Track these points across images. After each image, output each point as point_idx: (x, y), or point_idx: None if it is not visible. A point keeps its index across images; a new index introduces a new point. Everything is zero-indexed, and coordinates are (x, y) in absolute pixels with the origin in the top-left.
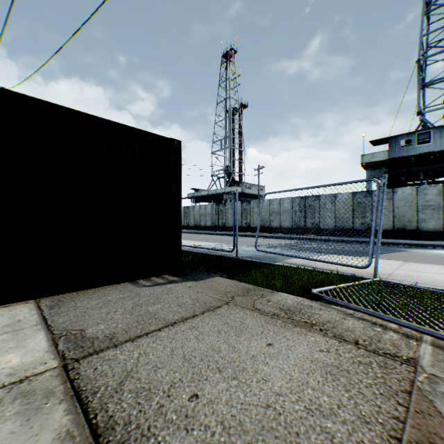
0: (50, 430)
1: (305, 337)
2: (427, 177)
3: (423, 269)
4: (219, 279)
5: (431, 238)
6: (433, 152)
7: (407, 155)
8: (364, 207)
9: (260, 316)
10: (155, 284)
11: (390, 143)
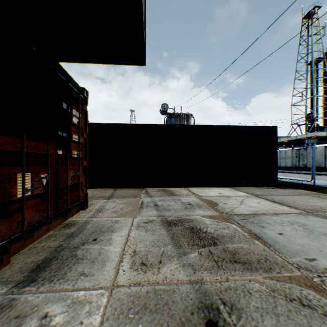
0: (262, 200)
1: None
2: None
3: None
4: (300, 190)
5: None
6: None
7: None
8: None
9: (320, 198)
10: (266, 188)
11: None
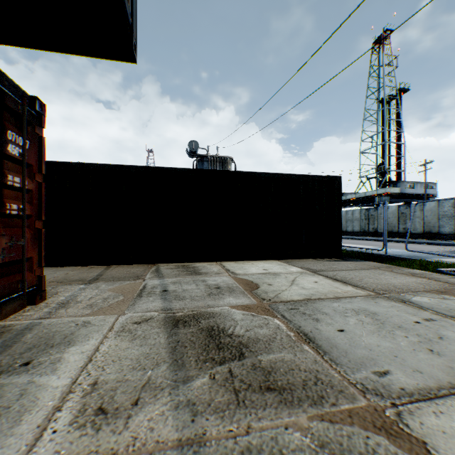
0: (320, 277)
1: (415, 279)
2: None
3: None
4: (369, 262)
5: None
6: None
7: None
8: None
9: (393, 273)
10: (328, 260)
11: None
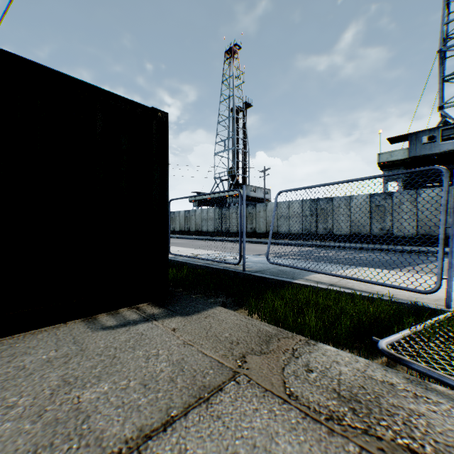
0: None
1: None
2: None
3: None
4: (221, 313)
5: None
6: None
7: (430, 153)
8: (383, 210)
9: (304, 421)
10: (122, 322)
11: (410, 141)
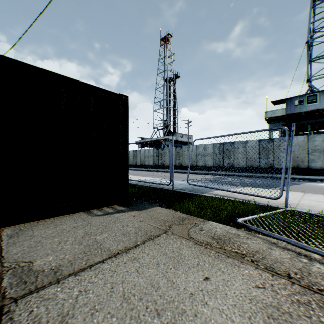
0: None
1: (239, 269)
2: (313, 129)
3: (322, 199)
4: (159, 209)
5: (319, 174)
6: (319, 109)
7: (299, 111)
8: (268, 150)
9: (195, 245)
10: (105, 213)
11: (286, 103)
